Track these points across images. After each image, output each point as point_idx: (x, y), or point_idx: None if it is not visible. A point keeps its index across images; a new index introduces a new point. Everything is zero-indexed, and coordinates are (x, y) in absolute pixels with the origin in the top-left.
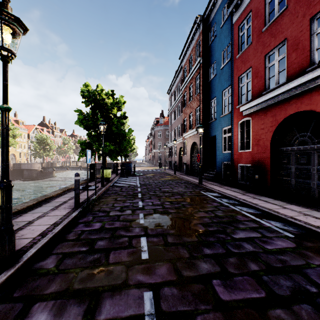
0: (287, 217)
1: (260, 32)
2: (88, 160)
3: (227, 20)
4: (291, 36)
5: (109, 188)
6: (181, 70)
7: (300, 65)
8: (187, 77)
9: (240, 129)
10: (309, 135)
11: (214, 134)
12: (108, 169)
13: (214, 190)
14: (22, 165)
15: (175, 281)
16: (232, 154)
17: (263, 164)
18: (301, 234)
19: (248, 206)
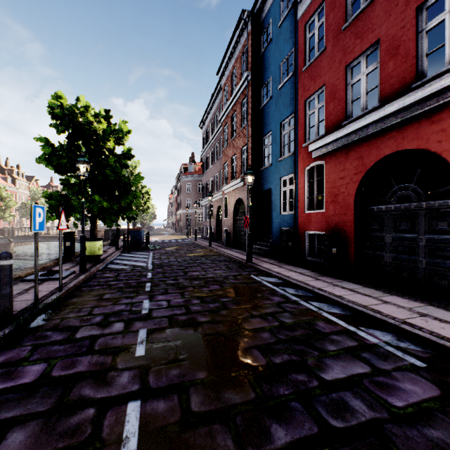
0: (398, 321)
1: (339, 32)
2: (38, 225)
3: (288, 16)
4: (387, 35)
5: (96, 274)
6: (219, 92)
7: (402, 80)
8: (229, 102)
9: (307, 179)
10: (413, 187)
11: (268, 186)
12: (97, 241)
13: (271, 273)
14: None
15: None
16: (296, 216)
17: (343, 232)
18: (435, 359)
19: (328, 300)
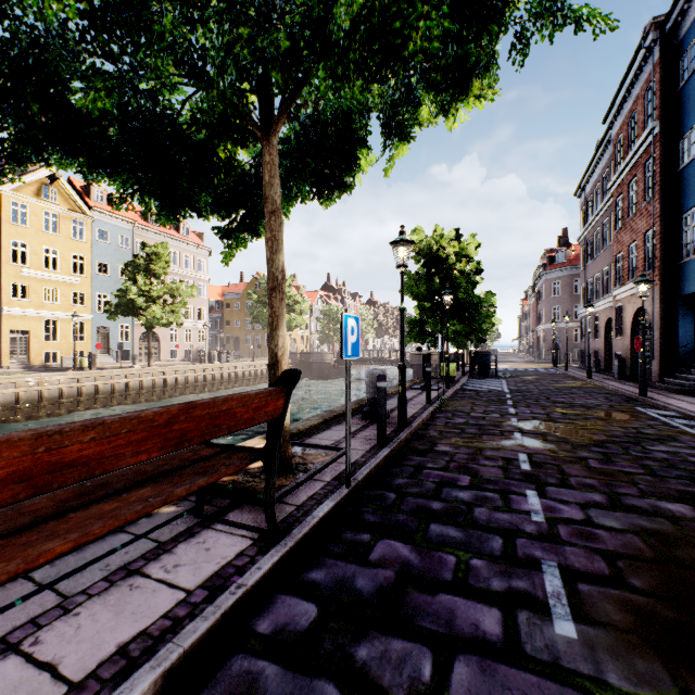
0: None
1: None
2: (439, 348)
3: None
4: None
5: (458, 391)
6: (609, 143)
7: None
8: (623, 165)
9: None
10: None
11: (690, 289)
12: (452, 363)
13: (666, 406)
14: (311, 355)
15: (548, 454)
16: None
17: None
18: None
19: None
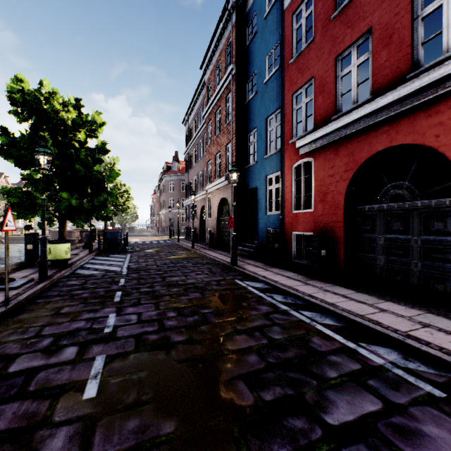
0: (401, 335)
1: (328, 21)
2: None
3: (274, 7)
4: (379, 23)
5: (59, 282)
6: (203, 87)
7: (396, 70)
8: (213, 97)
9: (295, 177)
10: (407, 185)
11: (254, 185)
12: (64, 243)
13: (257, 277)
14: None
15: None
16: (283, 216)
17: (332, 233)
18: None
19: (321, 309)
